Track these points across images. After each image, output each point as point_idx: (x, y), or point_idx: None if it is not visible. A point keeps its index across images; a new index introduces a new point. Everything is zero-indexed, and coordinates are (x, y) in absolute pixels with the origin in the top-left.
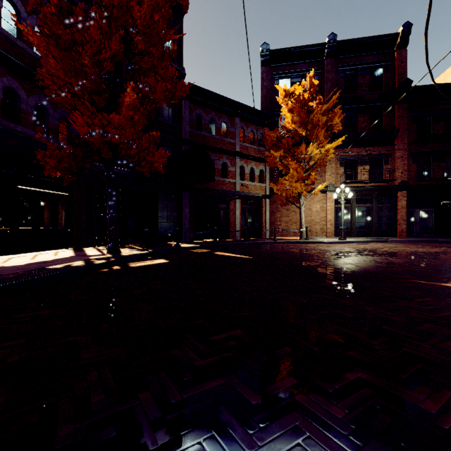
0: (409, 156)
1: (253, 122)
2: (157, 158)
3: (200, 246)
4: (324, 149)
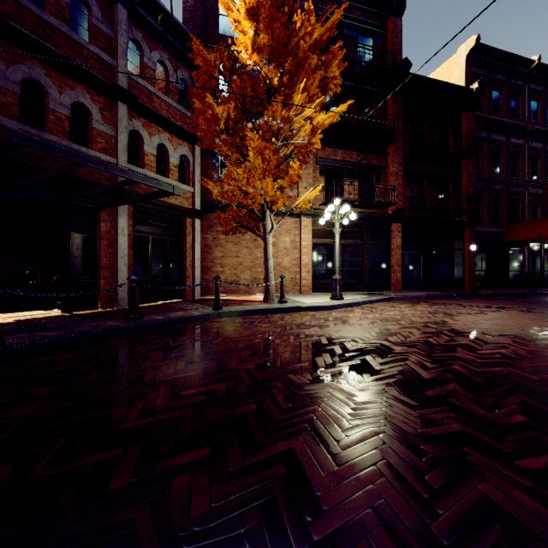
0: (404, 174)
1: (165, 43)
2: None
3: None
4: (311, 125)
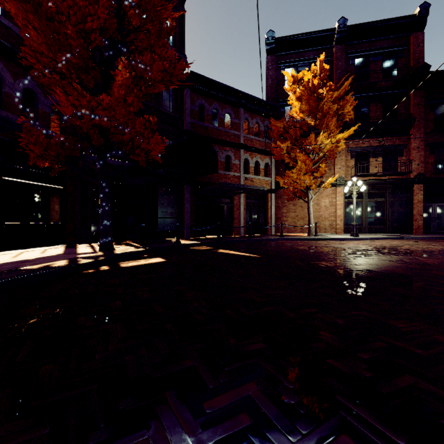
0: (426, 146)
1: (258, 113)
2: (153, 145)
3: (202, 243)
4: (334, 140)
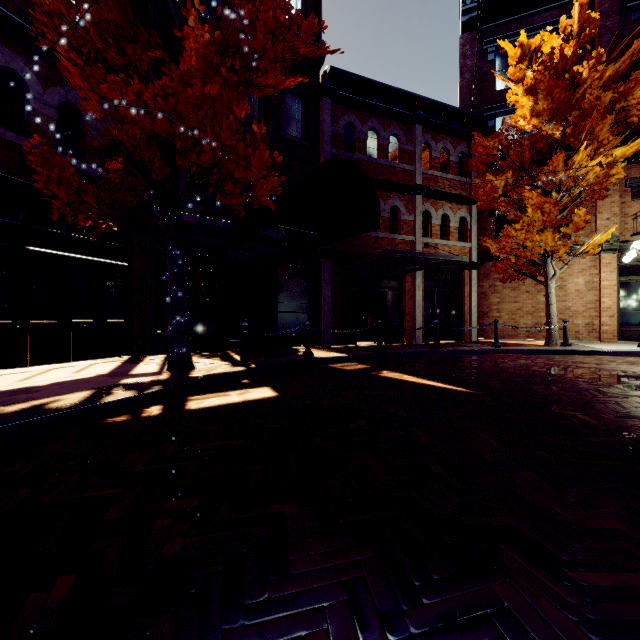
0: None
1: (447, 131)
2: (256, 172)
3: (350, 356)
4: (605, 161)
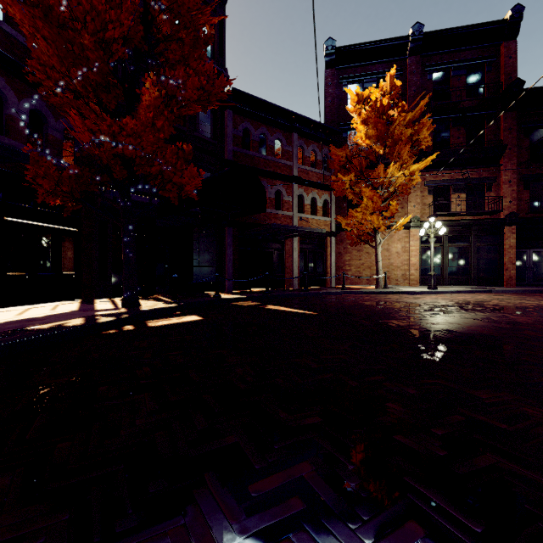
0: (520, 180)
1: (315, 139)
2: (187, 179)
3: (247, 297)
4: (408, 172)
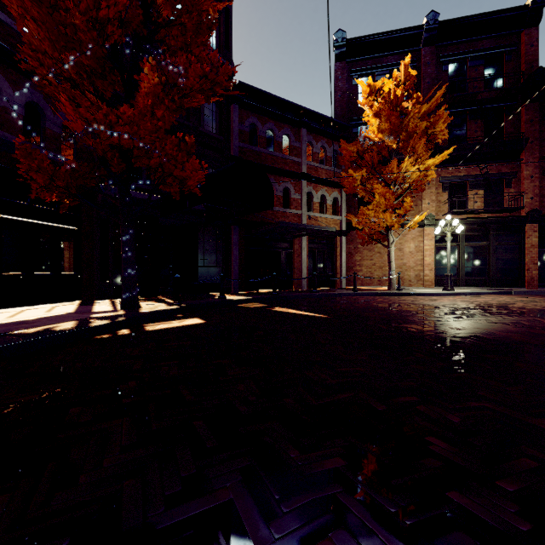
0: (542, 175)
1: (324, 134)
2: (189, 172)
3: (253, 298)
4: (423, 167)
